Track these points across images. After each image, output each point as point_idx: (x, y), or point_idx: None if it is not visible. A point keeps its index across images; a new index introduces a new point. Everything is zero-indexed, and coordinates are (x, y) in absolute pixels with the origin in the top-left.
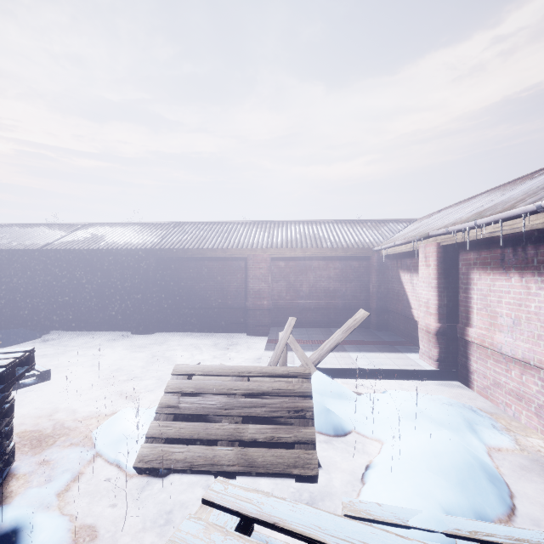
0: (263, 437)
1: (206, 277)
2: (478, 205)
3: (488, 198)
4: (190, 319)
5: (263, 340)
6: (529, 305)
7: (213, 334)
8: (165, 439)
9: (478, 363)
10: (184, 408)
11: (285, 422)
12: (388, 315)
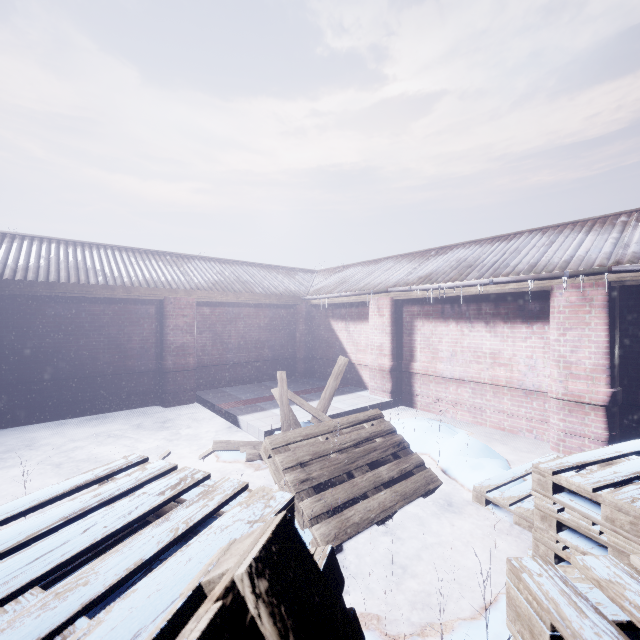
0: (395, 473)
1: (88, 329)
2: (405, 269)
3: (407, 265)
4: (56, 398)
5: (195, 409)
6: (463, 342)
7: (103, 416)
8: (326, 513)
9: (421, 388)
10: (319, 476)
11: (384, 460)
12: (315, 362)
